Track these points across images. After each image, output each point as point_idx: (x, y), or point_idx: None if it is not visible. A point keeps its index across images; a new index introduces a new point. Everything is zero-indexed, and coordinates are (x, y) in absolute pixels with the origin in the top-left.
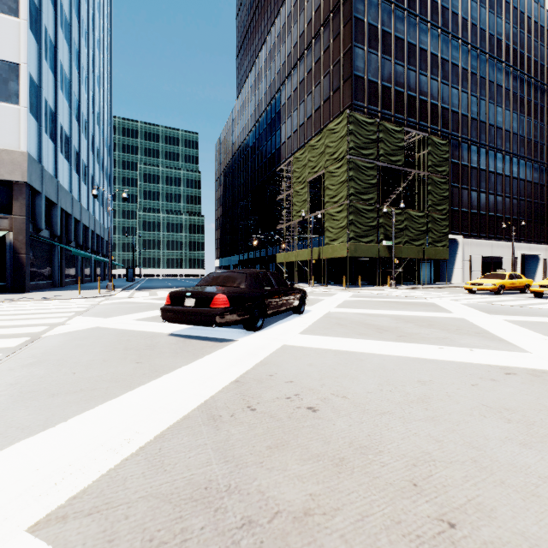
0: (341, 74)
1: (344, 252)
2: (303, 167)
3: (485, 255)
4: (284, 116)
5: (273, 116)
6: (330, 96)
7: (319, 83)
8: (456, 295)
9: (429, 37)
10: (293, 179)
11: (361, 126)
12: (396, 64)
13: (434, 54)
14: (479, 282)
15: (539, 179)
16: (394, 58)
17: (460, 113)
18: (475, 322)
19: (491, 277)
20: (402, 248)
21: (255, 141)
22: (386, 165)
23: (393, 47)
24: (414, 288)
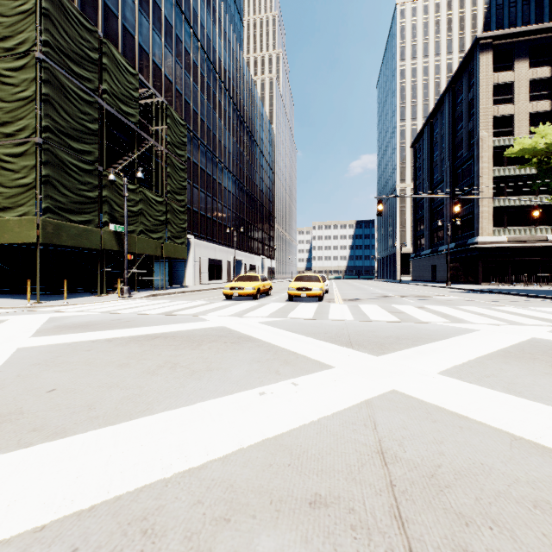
0: None
1: (30, 233)
2: None
3: (211, 258)
4: None
5: None
6: None
7: None
8: (223, 305)
9: None
10: None
11: (69, 19)
12: None
13: (169, 21)
14: (241, 286)
15: (243, 198)
16: None
17: (192, 106)
18: (492, 420)
19: (246, 280)
20: (136, 240)
21: None
22: (114, 112)
23: None
24: (156, 295)
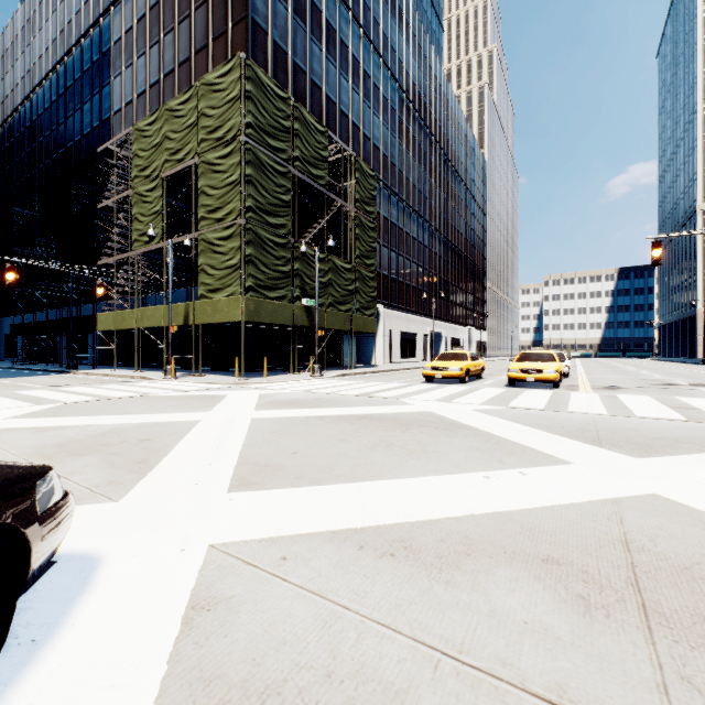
0: (228, 8)
1: (237, 312)
2: (154, 149)
3: (403, 331)
4: (119, 63)
5: (96, 59)
6: (208, 42)
7: (189, 16)
8: (424, 388)
9: (351, 30)
10: (133, 170)
11: (267, 94)
12: (312, 41)
13: (356, 58)
14: (444, 366)
15: (442, 252)
16: (310, 30)
17: (381, 150)
18: None
19: (451, 358)
20: (325, 314)
21: (56, 99)
22: (304, 178)
23: (309, 12)
24: (346, 374)
